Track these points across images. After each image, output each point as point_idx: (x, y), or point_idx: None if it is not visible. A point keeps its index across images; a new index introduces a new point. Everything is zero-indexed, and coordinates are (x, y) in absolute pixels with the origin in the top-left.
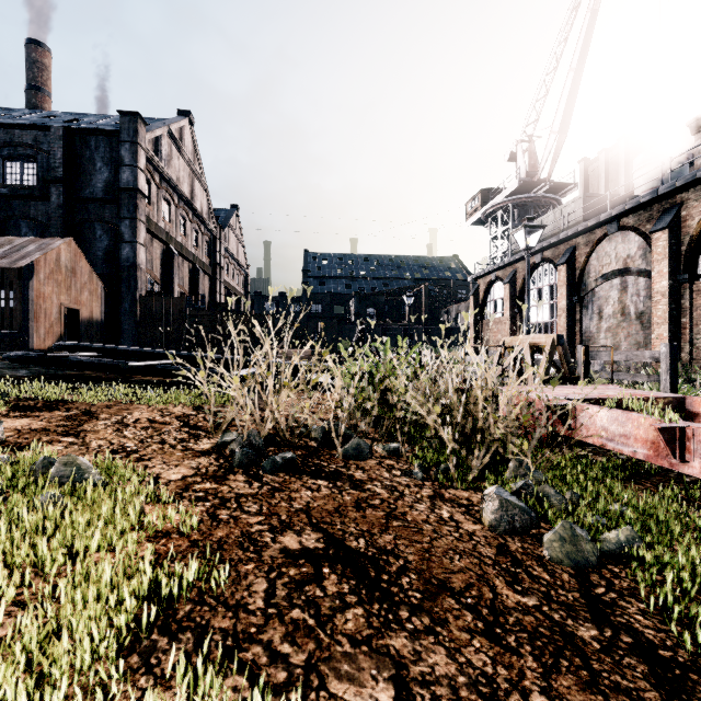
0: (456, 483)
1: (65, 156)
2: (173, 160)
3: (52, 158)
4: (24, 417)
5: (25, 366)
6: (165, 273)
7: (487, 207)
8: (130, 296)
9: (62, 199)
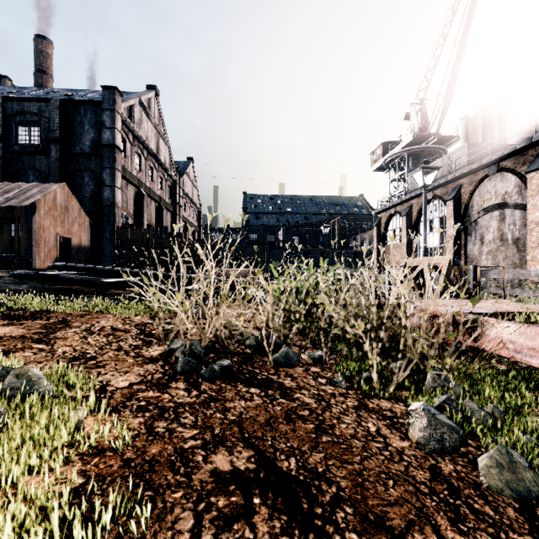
0: (378, 393)
1: (61, 121)
2: (143, 123)
3: (51, 123)
4: (10, 325)
5: (27, 282)
6: (137, 210)
7: (387, 156)
8: (110, 227)
9: (59, 154)
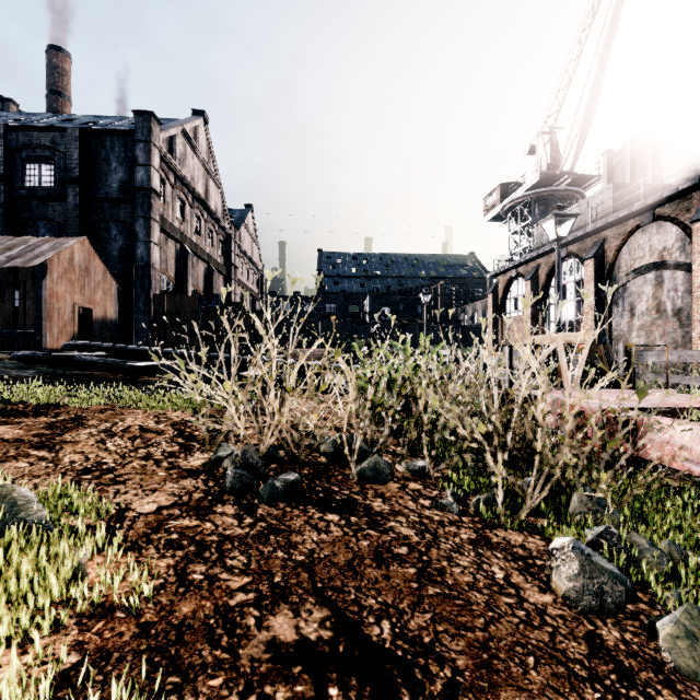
0: (504, 521)
1: (81, 156)
2: (188, 160)
3: (68, 159)
4: (3, 424)
5: (33, 366)
6: (180, 272)
7: (506, 202)
8: (145, 295)
9: (79, 200)
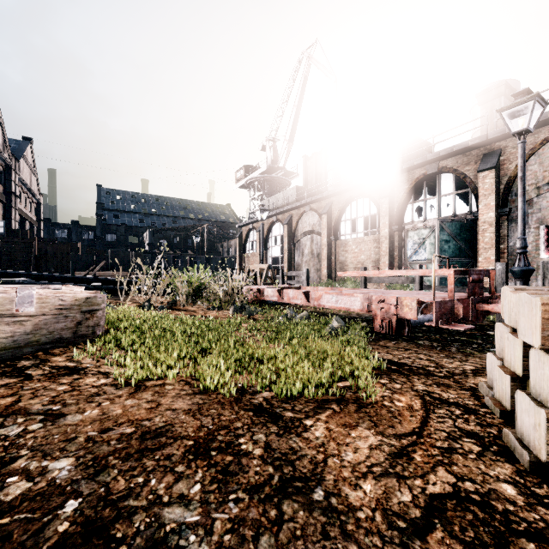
0: (224, 309)
1: None
2: None
3: None
4: None
5: None
6: None
7: (249, 178)
8: None
9: None
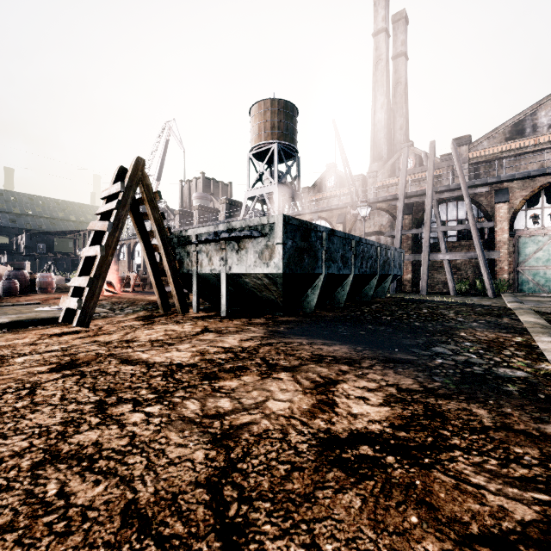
0: None
1: None
2: None
3: None
4: None
5: None
6: None
7: None
8: None
9: None
